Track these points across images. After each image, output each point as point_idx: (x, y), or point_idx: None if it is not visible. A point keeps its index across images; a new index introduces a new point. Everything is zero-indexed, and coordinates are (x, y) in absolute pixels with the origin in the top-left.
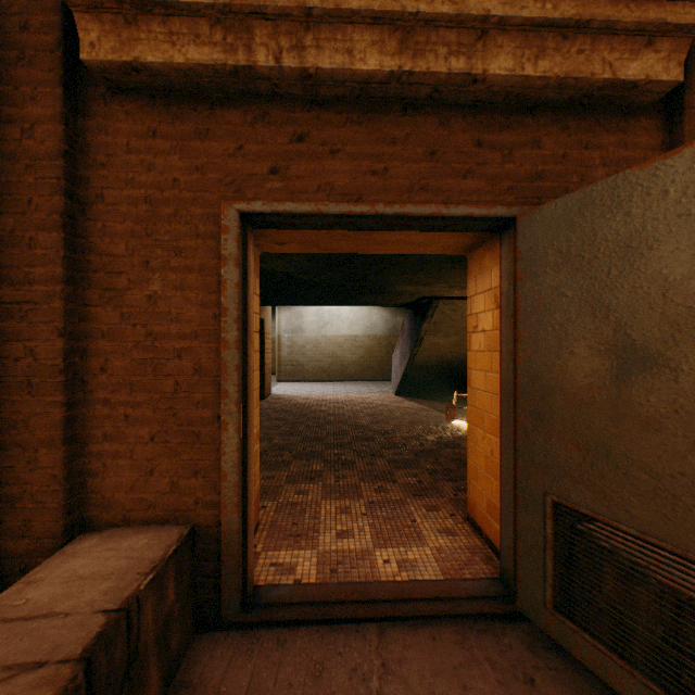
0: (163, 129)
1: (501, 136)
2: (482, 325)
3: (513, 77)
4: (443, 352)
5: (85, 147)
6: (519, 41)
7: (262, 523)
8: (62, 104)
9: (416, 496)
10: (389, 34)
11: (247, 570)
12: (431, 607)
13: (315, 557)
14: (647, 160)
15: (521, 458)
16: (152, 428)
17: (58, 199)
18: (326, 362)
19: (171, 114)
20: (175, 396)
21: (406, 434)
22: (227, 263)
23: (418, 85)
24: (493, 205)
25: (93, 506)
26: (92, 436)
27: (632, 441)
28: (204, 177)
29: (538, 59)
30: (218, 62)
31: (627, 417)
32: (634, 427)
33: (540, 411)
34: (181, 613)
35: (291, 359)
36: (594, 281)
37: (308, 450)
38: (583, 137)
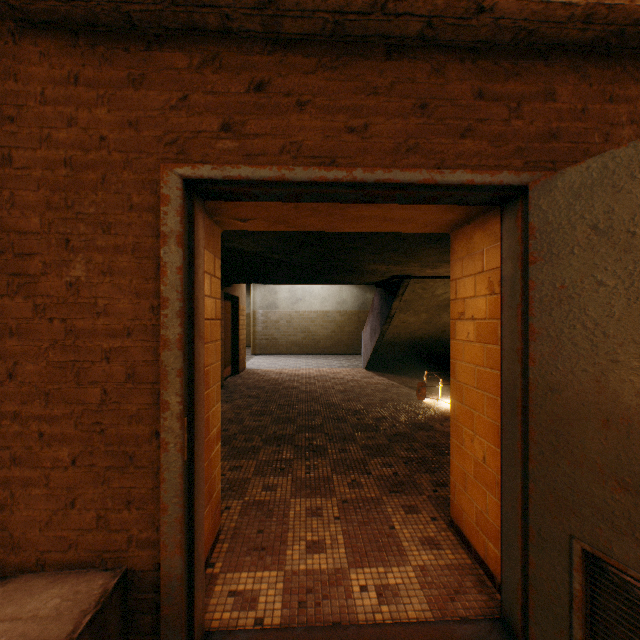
0: (87, 74)
1: (506, 85)
2: (471, 312)
3: (529, 4)
4: (413, 329)
5: None
6: None
7: (223, 531)
8: None
9: (392, 493)
10: None
11: (193, 622)
12: None
13: (281, 582)
14: None
15: (535, 486)
16: (73, 448)
17: None
18: (299, 336)
19: (97, 55)
20: (102, 409)
21: (378, 414)
22: (167, 242)
23: (408, 16)
24: (498, 171)
25: None
26: None
27: None
28: (139, 134)
29: None
30: None
31: None
32: None
33: (563, 430)
34: None
35: (266, 334)
36: None
37: (279, 433)
38: (607, 88)
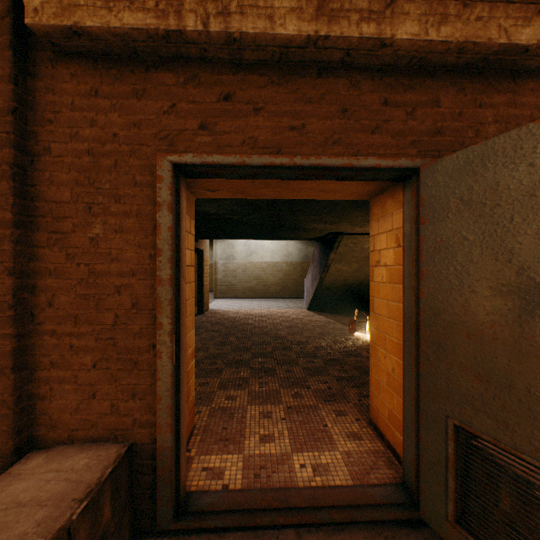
0: (104, 89)
1: (405, 96)
2: (384, 260)
3: (418, 42)
4: (346, 276)
5: (34, 105)
6: (424, 9)
7: (196, 428)
8: (11, 66)
9: (326, 402)
10: (306, 1)
11: (179, 482)
12: (343, 515)
13: (241, 461)
14: (534, 117)
15: (424, 383)
16: (94, 356)
17: (7, 151)
18: (252, 283)
19: (111, 76)
20: (115, 328)
21: (317, 344)
22: (161, 209)
23: (332, 49)
24: (398, 157)
25: (42, 426)
26: (41, 363)
27: (536, 378)
28: (141, 132)
29: (440, 25)
30: (151, 26)
31: (530, 355)
32: (538, 365)
33: (442, 342)
34: (118, 526)
35: (225, 281)
36: (496, 227)
37: (237, 358)
38: (477, 97)
